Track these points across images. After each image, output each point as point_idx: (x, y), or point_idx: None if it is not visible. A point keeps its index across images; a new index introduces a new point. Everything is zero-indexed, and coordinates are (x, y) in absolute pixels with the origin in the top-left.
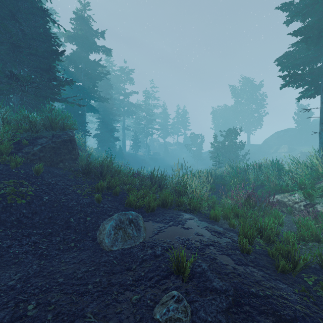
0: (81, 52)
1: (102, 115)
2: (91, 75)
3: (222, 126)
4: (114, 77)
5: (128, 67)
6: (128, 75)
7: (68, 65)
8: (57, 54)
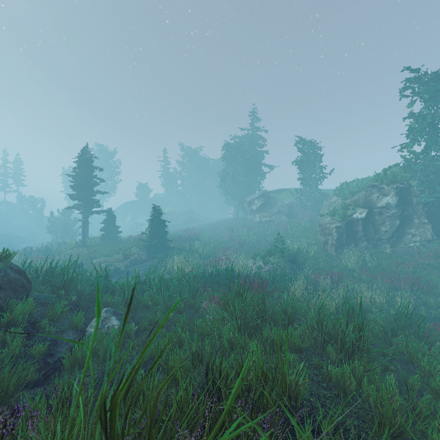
0: None
1: None
2: None
3: None
4: None
5: None
6: None
7: None
8: None
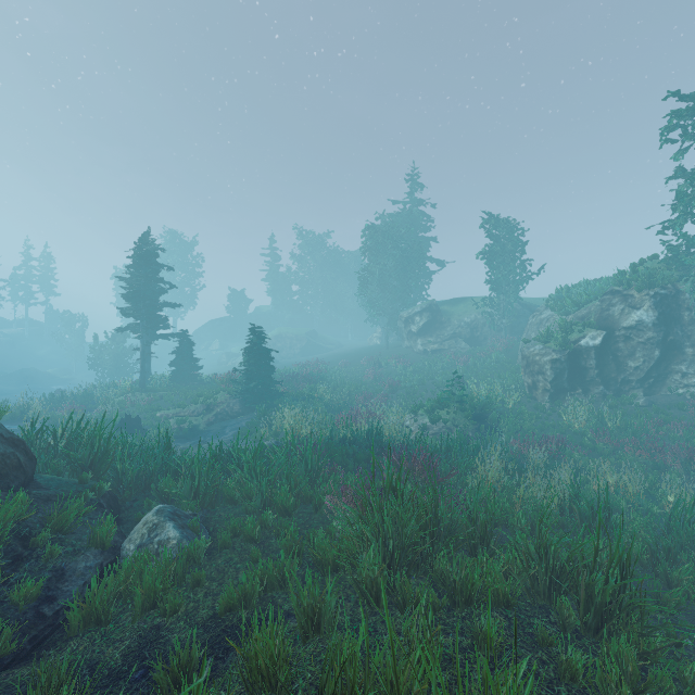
0: None
1: None
2: None
3: None
4: None
5: None
6: None
7: None
8: None
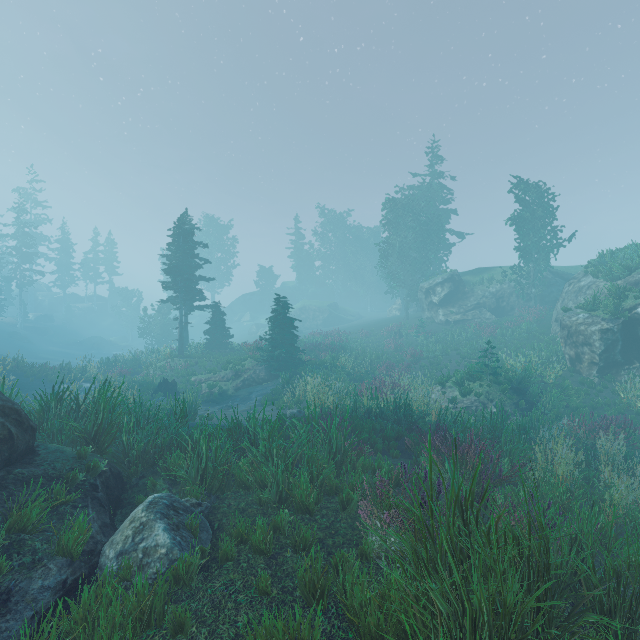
0: None
1: None
2: None
3: None
4: None
5: None
6: None
7: None
8: None
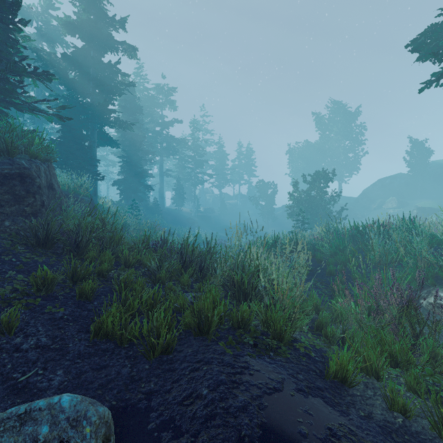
0: (88, 50)
1: (127, 151)
2: (103, 87)
3: (303, 172)
4: (147, 99)
5: (168, 84)
6: (168, 96)
7: (66, 69)
8: (2, 9)
